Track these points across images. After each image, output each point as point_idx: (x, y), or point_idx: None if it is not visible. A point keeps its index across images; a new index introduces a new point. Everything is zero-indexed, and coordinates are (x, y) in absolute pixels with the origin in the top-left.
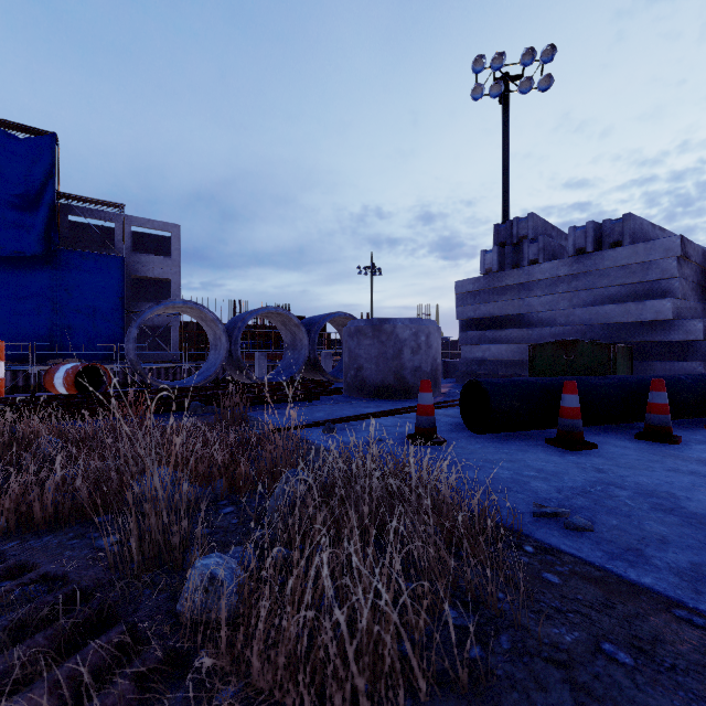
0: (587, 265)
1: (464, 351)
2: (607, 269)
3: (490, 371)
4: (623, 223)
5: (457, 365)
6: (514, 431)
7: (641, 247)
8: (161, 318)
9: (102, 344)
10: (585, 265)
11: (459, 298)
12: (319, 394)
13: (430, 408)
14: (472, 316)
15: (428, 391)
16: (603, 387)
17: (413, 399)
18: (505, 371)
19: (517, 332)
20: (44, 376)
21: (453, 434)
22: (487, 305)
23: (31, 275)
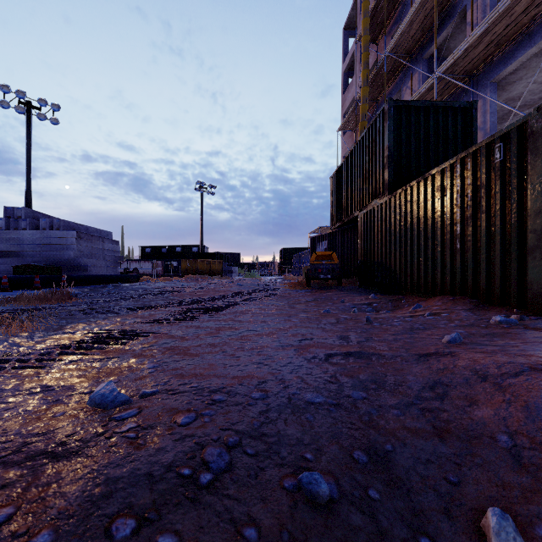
0: (48, 235)
1: None
2: (55, 238)
3: None
4: (60, 222)
5: None
6: None
7: (66, 232)
8: None
9: None
10: (47, 235)
11: None
12: None
13: None
14: None
15: None
16: (26, 278)
17: None
18: None
19: (17, 260)
20: None
21: None
22: None
23: None
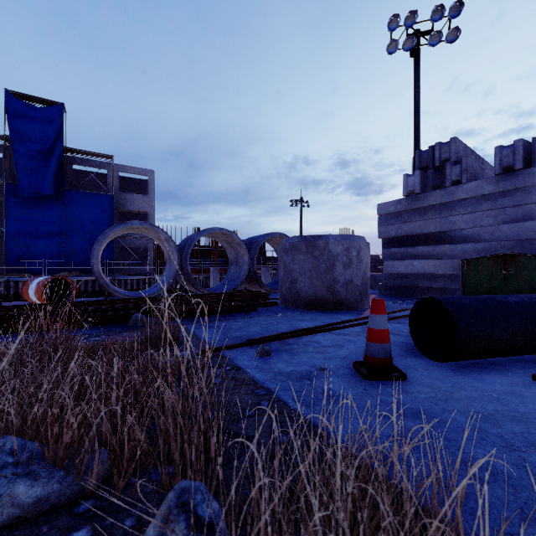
0: (515, 182)
1: (387, 266)
2: None
3: (412, 284)
4: None
5: (377, 278)
6: (480, 359)
7: None
8: (140, 241)
9: None
10: (512, 182)
11: (381, 219)
12: (256, 305)
13: (385, 334)
14: (394, 234)
15: (382, 312)
16: None
17: (345, 311)
18: (427, 284)
19: (440, 248)
20: (22, 287)
21: (407, 360)
22: (408, 224)
23: (46, 209)
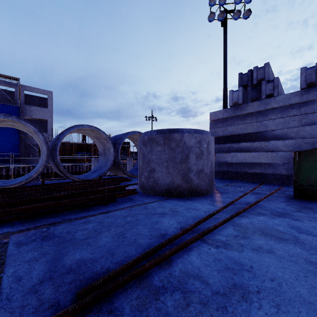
0: (316, 94)
1: (218, 157)
2: None
3: (236, 170)
4: None
5: None
6: None
7: None
8: None
9: (2, 153)
10: (314, 94)
11: (212, 123)
12: (115, 196)
13: None
14: (222, 134)
15: None
16: None
17: (198, 198)
18: (247, 170)
19: (257, 144)
20: None
21: None
22: (232, 126)
23: None
